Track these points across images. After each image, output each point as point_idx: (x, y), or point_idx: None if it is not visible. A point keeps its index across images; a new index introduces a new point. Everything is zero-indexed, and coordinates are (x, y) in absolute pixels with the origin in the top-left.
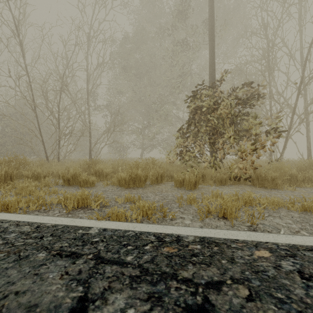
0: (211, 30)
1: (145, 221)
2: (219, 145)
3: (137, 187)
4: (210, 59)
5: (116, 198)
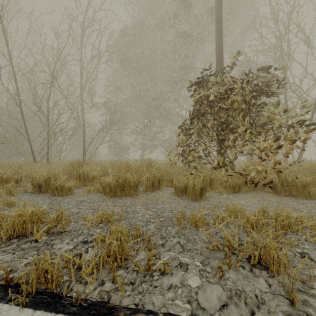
0: (218, 10)
1: (109, 280)
2: (230, 143)
3: (126, 195)
4: (217, 44)
5: (86, 216)
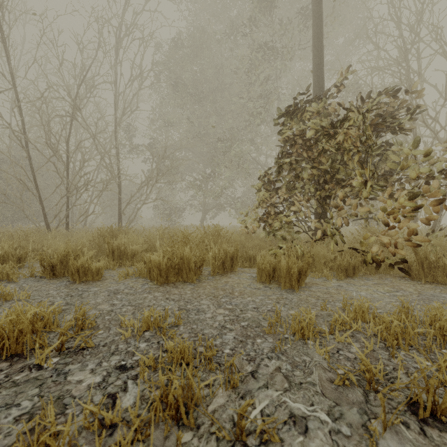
0: (317, 7)
1: None
2: (339, 202)
3: (183, 281)
4: (314, 56)
5: (123, 319)
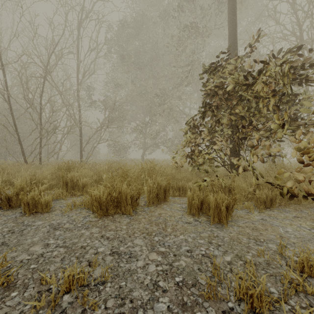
0: None
1: None
2: (255, 142)
3: (121, 213)
4: (230, 27)
5: (42, 275)
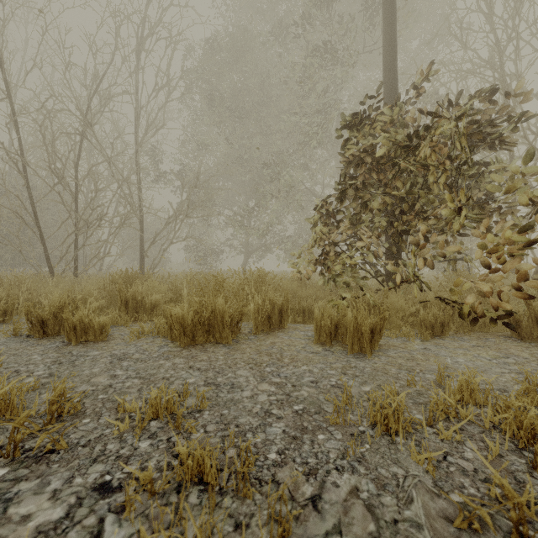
0: None
1: None
2: (420, 238)
3: (215, 342)
4: (385, 55)
5: (120, 401)
